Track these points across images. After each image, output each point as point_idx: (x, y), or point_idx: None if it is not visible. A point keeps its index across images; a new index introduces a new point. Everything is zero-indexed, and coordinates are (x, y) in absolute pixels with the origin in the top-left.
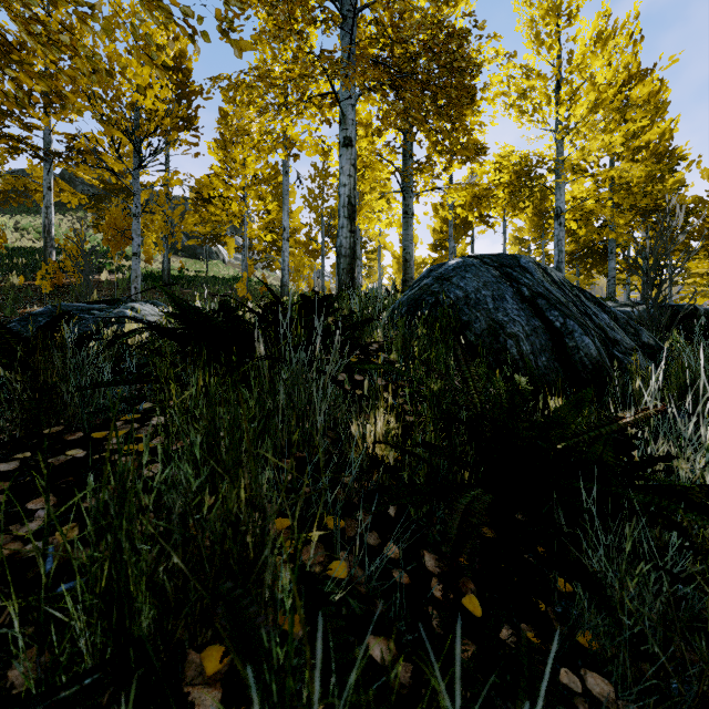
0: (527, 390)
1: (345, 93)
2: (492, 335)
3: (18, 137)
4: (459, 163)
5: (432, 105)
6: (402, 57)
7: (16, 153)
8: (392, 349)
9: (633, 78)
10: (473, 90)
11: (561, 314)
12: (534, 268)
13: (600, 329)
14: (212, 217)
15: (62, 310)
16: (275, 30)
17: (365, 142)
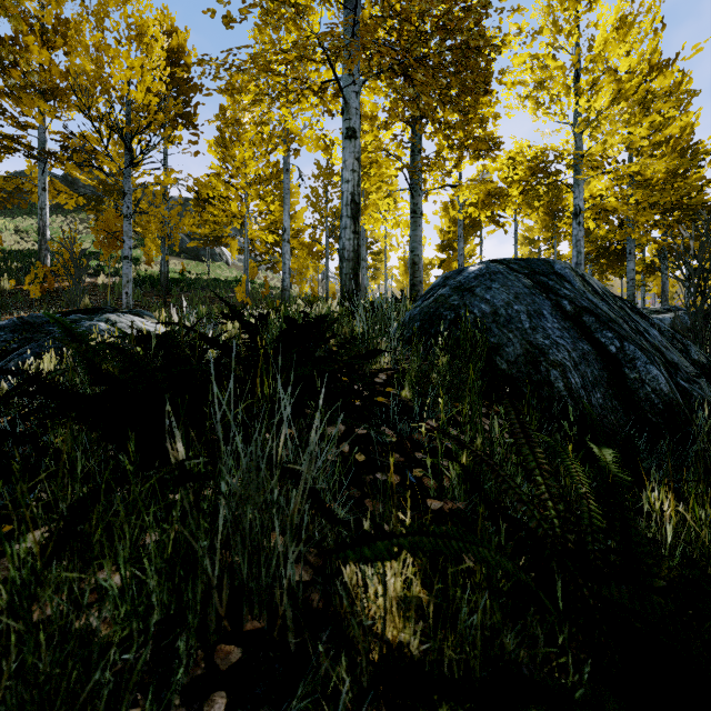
0: (624, 482)
1: (348, 79)
2: (530, 362)
3: (10, 136)
4: (471, 158)
5: (443, 95)
6: (412, 36)
7: (8, 152)
8: (404, 384)
9: (654, 68)
10: (491, 74)
11: (616, 335)
12: (572, 276)
13: (658, 351)
14: (210, 218)
15: (29, 323)
16: (269, 6)
17: (370, 137)
